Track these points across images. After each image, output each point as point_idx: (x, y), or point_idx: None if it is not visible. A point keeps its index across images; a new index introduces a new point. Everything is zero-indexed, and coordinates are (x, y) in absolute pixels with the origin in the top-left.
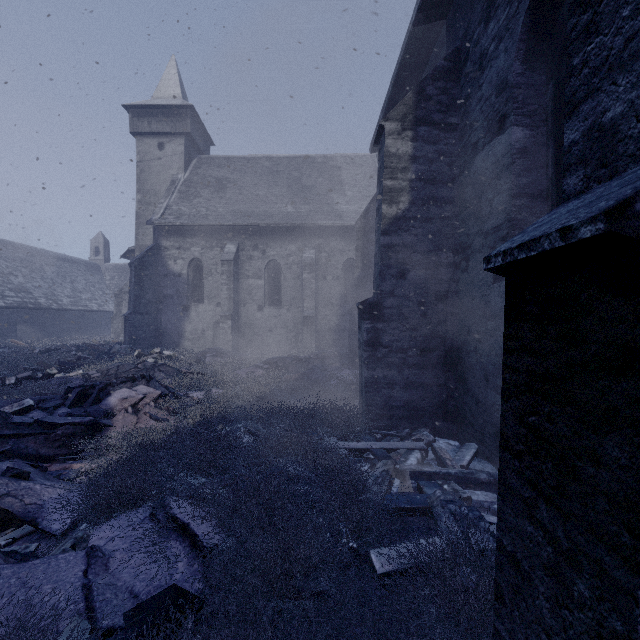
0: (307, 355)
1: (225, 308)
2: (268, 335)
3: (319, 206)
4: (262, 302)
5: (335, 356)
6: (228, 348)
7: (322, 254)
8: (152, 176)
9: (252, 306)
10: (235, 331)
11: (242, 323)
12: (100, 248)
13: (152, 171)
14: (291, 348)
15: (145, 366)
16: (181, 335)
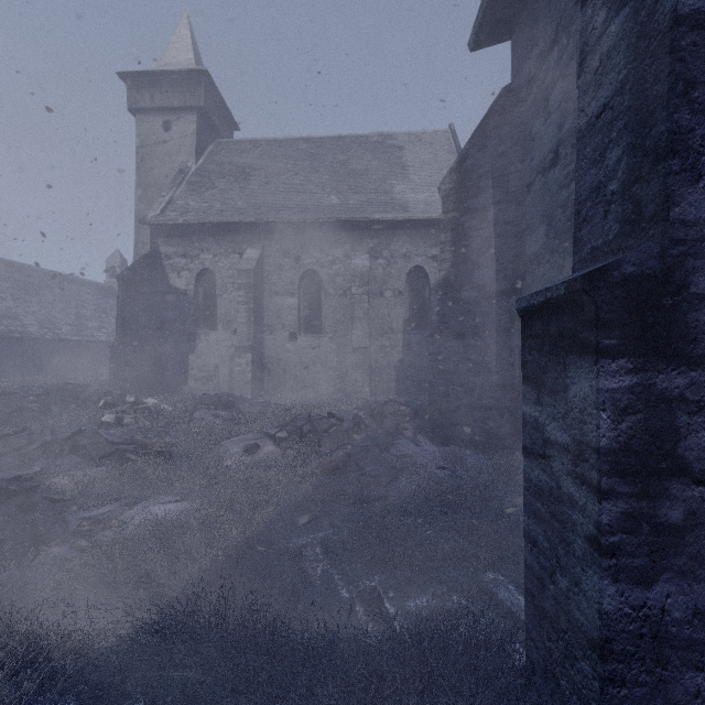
0: (356, 409)
1: (243, 336)
2: (303, 374)
3: (374, 195)
4: (295, 328)
5: (403, 413)
6: (246, 392)
7: (378, 261)
8: (155, 165)
9: (282, 334)
10: (257, 368)
11: (268, 357)
12: (117, 269)
13: (155, 159)
14: (335, 392)
15: (53, 439)
16: (187, 373)
